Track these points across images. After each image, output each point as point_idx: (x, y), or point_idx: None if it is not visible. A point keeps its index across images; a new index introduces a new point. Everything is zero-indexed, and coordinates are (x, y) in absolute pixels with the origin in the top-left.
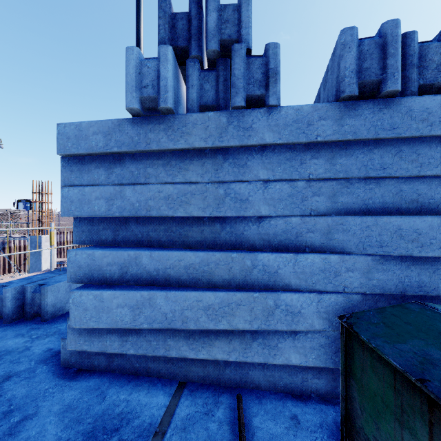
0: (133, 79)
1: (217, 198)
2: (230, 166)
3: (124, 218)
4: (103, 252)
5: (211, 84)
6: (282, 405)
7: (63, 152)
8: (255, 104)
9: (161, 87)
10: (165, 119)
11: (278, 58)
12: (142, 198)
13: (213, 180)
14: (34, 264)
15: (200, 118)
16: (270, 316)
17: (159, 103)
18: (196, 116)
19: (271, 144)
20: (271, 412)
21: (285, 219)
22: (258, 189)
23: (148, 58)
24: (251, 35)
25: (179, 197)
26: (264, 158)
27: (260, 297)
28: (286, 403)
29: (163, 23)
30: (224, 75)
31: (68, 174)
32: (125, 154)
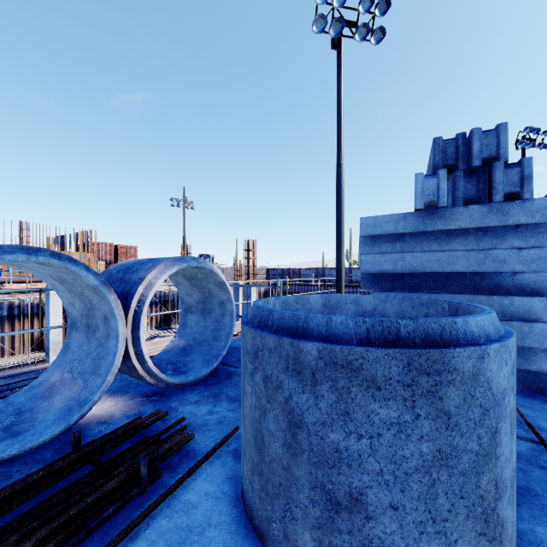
0: (420, 192)
1: (478, 260)
2: (489, 239)
3: (400, 273)
4: (396, 293)
5: (472, 185)
6: (535, 396)
7: (365, 234)
8: (511, 197)
9: (440, 195)
10: (438, 211)
11: (531, 167)
12: (419, 261)
13: (474, 248)
14: (244, 311)
15: (466, 209)
16: (525, 337)
17: (438, 204)
18: (462, 208)
19: (524, 224)
20: (526, 397)
21: (537, 274)
22: (513, 254)
23: (426, 175)
24: (507, 152)
25: (447, 260)
26: (518, 233)
27: (517, 324)
28: (538, 396)
29: (437, 152)
30: (483, 179)
31: (364, 247)
32: (405, 233)
